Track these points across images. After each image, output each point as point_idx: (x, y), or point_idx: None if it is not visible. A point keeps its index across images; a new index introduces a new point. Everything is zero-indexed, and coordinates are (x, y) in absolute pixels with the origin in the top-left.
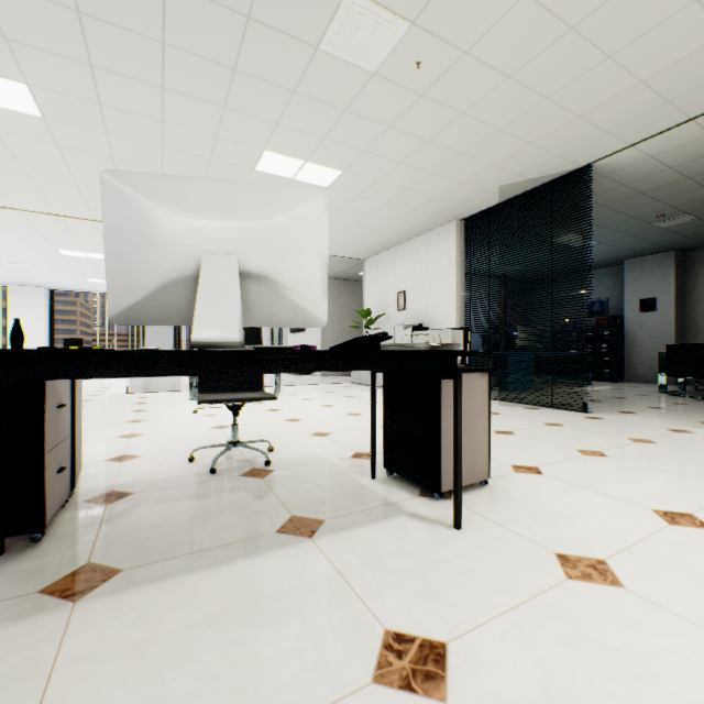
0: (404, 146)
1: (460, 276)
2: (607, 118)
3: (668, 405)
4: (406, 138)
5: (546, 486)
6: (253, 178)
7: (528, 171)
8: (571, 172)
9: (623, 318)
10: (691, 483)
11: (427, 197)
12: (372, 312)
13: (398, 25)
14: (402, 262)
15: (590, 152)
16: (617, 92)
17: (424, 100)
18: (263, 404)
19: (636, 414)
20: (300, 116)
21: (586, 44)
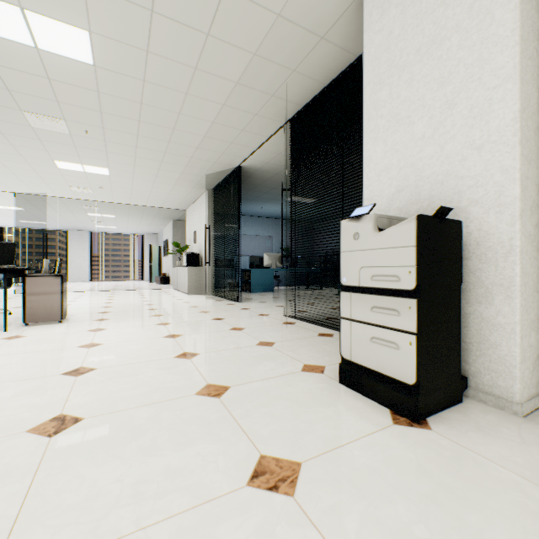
0: (126, 159)
1: (211, 223)
2: (214, 148)
3: (305, 299)
4: (122, 155)
5: (86, 323)
6: (63, 171)
7: (211, 168)
8: (236, 168)
9: None
10: (150, 323)
11: (174, 179)
12: (188, 244)
13: (59, 120)
14: (195, 213)
15: (230, 161)
16: (201, 140)
17: (109, 142)
18: (76, 298)
19: (263, 302)
20: (55, 148)
21: (156, 125)
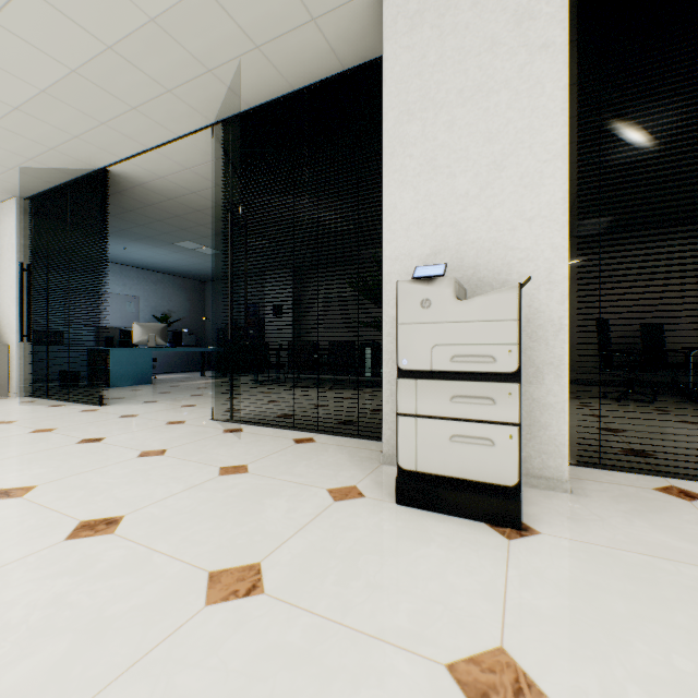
0: None
1: (25, 262)
2: (58, 121)
3: (217, 392)
4: None
5: None
6: None
7: (38, 157)
8: (95, 172)
9: (265, 320)
10: None
11: None
12: None
13: None
14: None
15: (88, 155)
16: (32, 95)
17: None
18: None
19: (154, 402)
20: None
21: None
